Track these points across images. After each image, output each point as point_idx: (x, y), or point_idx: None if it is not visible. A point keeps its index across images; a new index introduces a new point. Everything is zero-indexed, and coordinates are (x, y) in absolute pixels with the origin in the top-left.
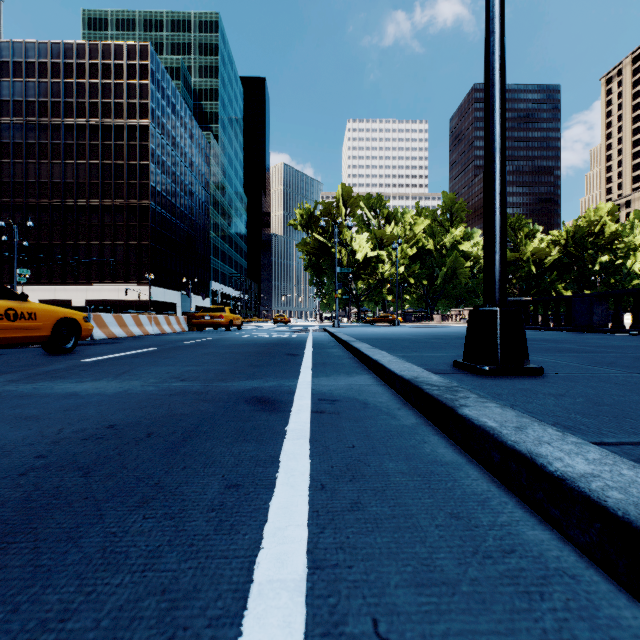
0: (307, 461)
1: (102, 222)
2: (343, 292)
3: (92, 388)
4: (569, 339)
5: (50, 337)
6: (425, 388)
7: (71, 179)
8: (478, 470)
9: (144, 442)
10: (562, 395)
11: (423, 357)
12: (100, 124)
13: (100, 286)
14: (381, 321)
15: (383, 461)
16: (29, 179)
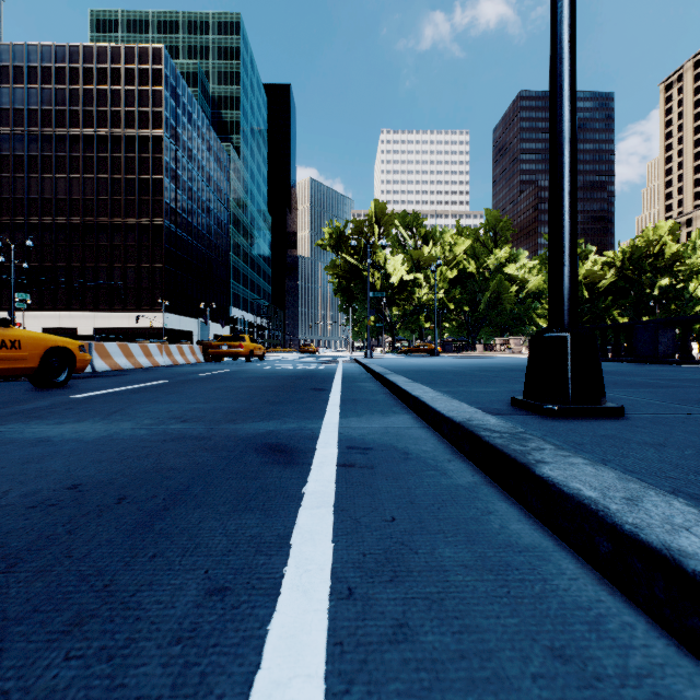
0: (329, 545)
1: (111, 242)
2: (376, 319)
3: (70, 432)
4: (635, 371)
5: (38, 369)
6: (483, 435)
7: (77, 195)
8: (574, 561)
9: (110, 512)
10: (662, 445)
11: (472, 393)
12: (109, 135)
13: (109, 313)
14: (418, 351)
15: (436, 545)
16: (31, 195)
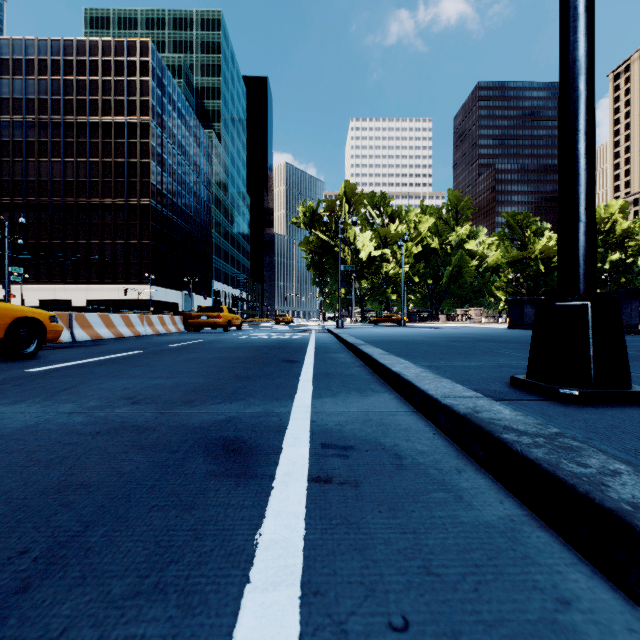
0: None
1: (102, 221)
2: (346, 292)
3: None
4: None
5: (3, 340)
6: (510, 440)
7: (71, 177)
8: None
9: None
10: None
11: (457, 368)
12: (100, 122)
13: (100, 286)
14: (385, 321)
15: None
16: (29, 178)
